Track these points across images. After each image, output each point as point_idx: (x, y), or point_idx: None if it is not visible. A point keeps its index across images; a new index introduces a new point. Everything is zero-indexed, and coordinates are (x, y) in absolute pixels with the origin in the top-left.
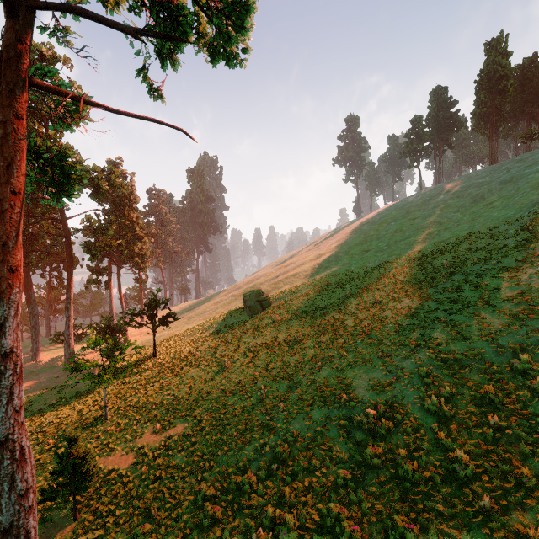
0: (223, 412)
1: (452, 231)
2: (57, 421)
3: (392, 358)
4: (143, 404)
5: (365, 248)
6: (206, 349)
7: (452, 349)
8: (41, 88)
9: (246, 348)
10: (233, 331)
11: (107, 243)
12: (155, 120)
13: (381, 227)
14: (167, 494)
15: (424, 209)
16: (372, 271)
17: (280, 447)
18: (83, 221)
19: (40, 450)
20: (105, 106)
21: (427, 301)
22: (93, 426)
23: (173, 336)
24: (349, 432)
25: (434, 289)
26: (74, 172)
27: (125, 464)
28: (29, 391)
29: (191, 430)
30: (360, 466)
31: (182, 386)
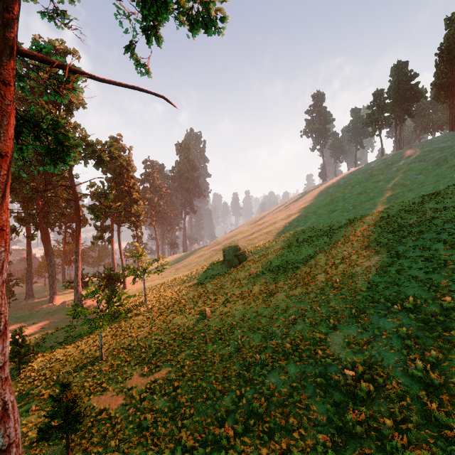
0: (203, 359)
1: (417, 192)
2: (63, 358)
3: (366, 315)
4: (134, 347)
5: (332, 209)
6: (190, 298)
7: (433, 309)
8: (29, 56)
9: (224, 298)
10: (214, 282)
11: (108, 206)
12: (138, 88)
13: (346, 190)
14: (149, 440)
15: (387, 172)
16: (339, 229)
17: (256, 401)
18: (88, 187)
19: (46, 386)
20: (91, 75)
21: (398, 259)
22: (91, 365)
23: (162, 285)
24: (326, 391)
25: (403, 247)
26: (67, 139)
27: (114, 404)
28: (44, 329)
29: (174, 375)
30: (341, 432)
31: (168, 332)
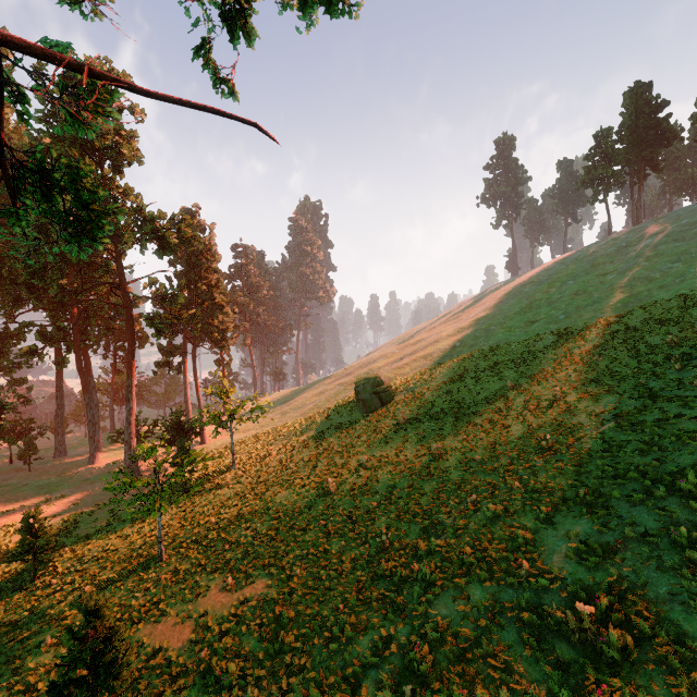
0: (324, 565)
1: (673, 290)
2: (102, 556)
3: (606, 500)
4: (212, 541)
5: (530, 318)
6: (303, 461)
7: None
8: (19, 47)
9: (358, 462)
10: (341, 435)
11: (176, 314)
12: (212, 108)
13: (553, 288)
14: None
15: (620, 260)
16: (545, 351)
17: (415, 650)
18: (147, 285)
19: (72, 602)
20: (130, 84)
21: (654, 402)
22: (144, 570)
23: (261, 438)
24: (540, 638)
25: (659, 380)
26: (97, 200)
27: (178, 640)
28: (78, 506)
29: (276, 592)
30: None
31: (267, 517)
